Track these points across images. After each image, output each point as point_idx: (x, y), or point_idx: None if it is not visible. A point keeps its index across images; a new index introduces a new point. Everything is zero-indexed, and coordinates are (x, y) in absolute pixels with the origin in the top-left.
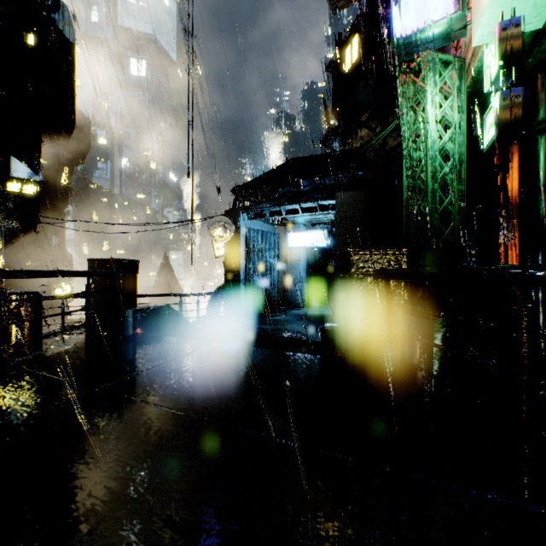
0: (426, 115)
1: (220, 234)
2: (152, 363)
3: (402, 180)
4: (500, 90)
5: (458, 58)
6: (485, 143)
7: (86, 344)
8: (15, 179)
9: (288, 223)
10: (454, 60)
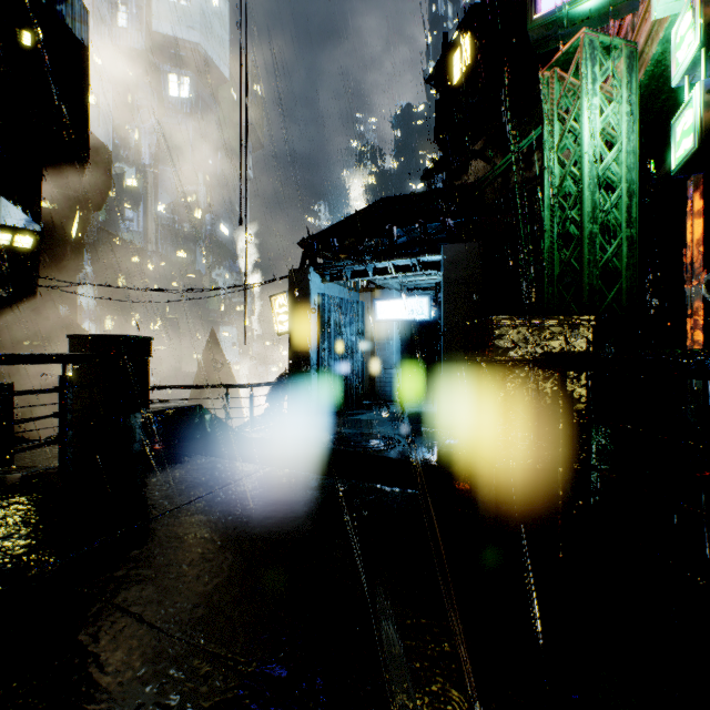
0: (580, 125)
1: (284, 302)
2: (153, 510)
3: (542, 221)
4: (701, 78)
5: (627, 41)
6: (672, 163)
7: (60, 469)
8: (3, 227)
9: (376, 289)
10: (621, 45)
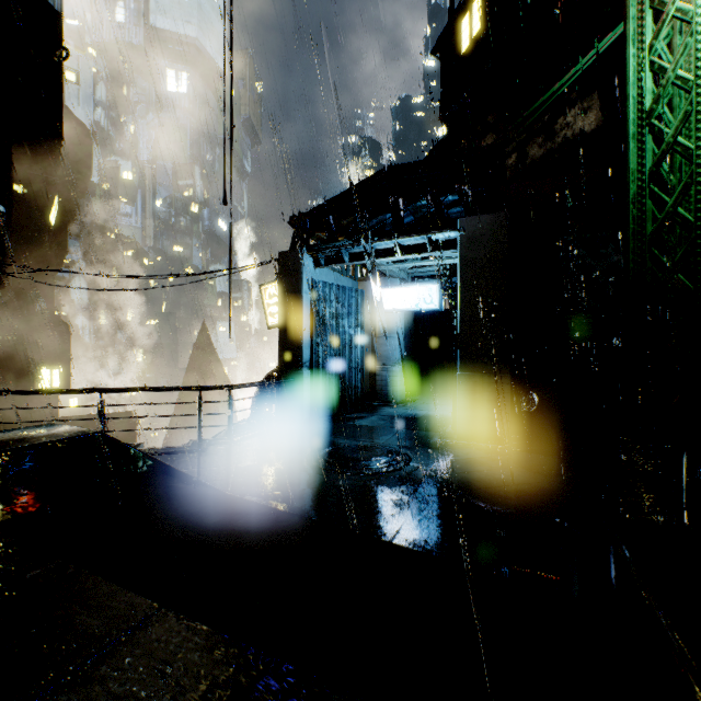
0: None
1: (275, 292)
2: None
3: (625, 158)
4: None
5: None
6: None
7: None
8: None
9: (377, 277)
10: None
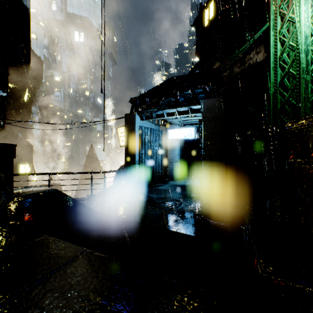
0: (298, 13)
1: (123, 131)
2: None
3: (269, 77)
4: None
5: None
6: None
7: None
8: None
9: (168, 124)
10: None
